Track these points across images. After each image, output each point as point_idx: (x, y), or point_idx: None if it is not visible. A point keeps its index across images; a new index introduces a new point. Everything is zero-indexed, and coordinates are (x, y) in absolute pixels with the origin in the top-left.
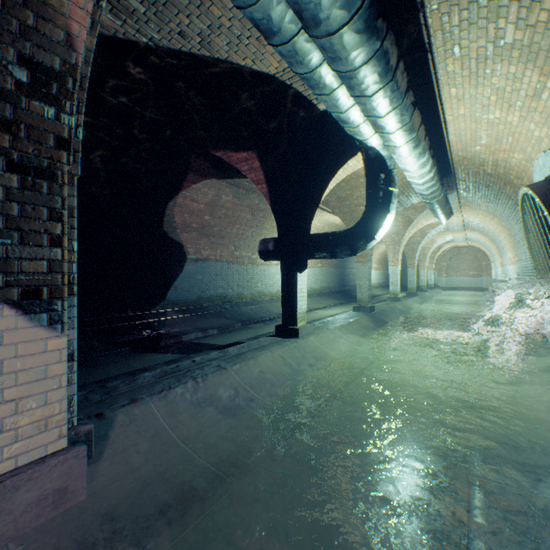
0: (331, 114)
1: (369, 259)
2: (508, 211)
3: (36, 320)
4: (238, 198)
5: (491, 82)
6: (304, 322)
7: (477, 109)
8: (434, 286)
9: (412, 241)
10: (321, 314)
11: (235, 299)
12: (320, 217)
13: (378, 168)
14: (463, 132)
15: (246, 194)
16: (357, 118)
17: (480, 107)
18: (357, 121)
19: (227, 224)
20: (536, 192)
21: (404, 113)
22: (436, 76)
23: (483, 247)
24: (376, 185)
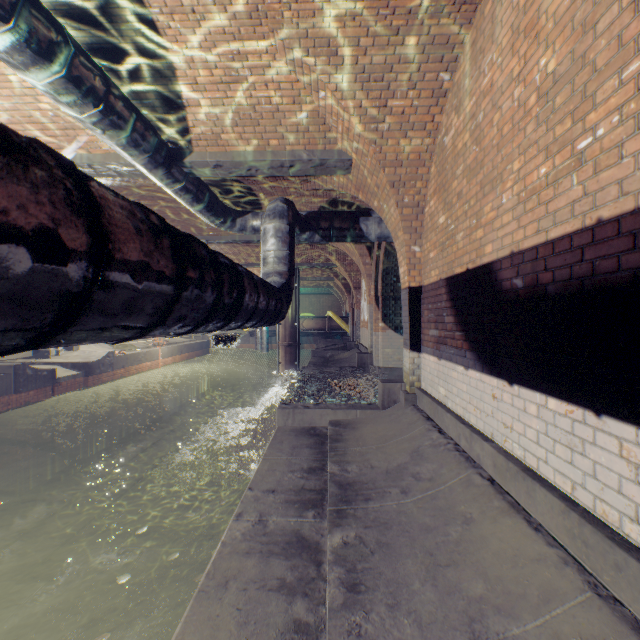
0: None
1: None
2: None
3: (397, 334)
4: None
5: None
6: None
7: None
8: None
9: None
10: None
11: None
12: None
13: None
14: None
15: None
16: None
17: None
18: None
19: None
20: None
21: None
22: None
23: None
24: None
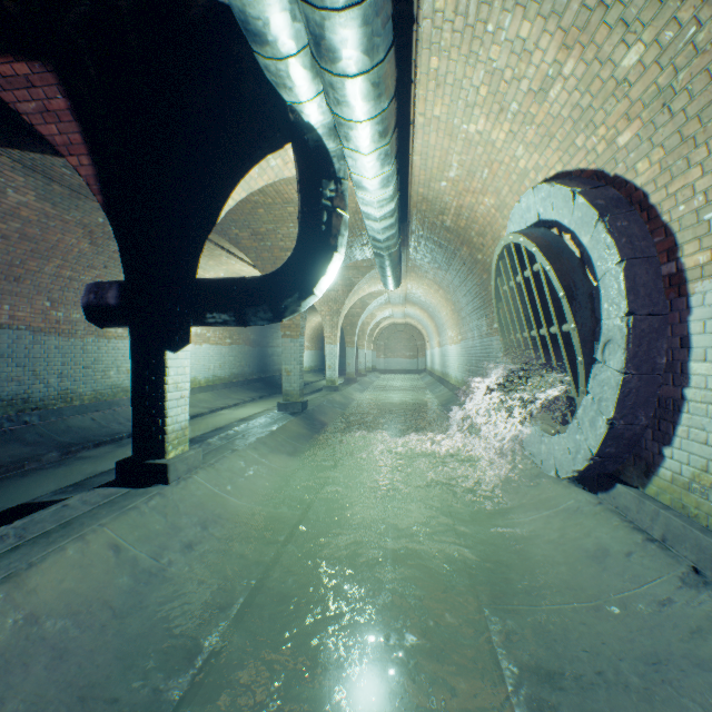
0: (232, 22)
1: (302, 332)
2: (458, 281)
3: None
4: (53, 202)
5: (489, 54)
6: (185, 447)
7: (458, 110)
8: (372, 369)
9: (352, 313)
10: (230, 417)
11: (55, 402)
12: (229, 267)
13: (320, 171)
14: (432, 153)
15: (72, 198)
16: (284, 31)
17: (463, 108)
18: (286, 42)
19: (28, 254)
20: (531, 238)
21: (378, 27)
22: (417, 14)
23: (420, 326)
24: (317, 199)
